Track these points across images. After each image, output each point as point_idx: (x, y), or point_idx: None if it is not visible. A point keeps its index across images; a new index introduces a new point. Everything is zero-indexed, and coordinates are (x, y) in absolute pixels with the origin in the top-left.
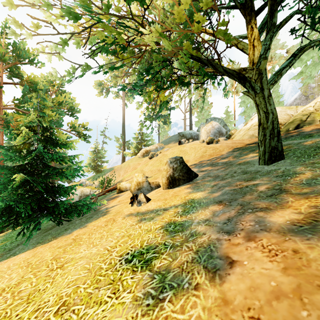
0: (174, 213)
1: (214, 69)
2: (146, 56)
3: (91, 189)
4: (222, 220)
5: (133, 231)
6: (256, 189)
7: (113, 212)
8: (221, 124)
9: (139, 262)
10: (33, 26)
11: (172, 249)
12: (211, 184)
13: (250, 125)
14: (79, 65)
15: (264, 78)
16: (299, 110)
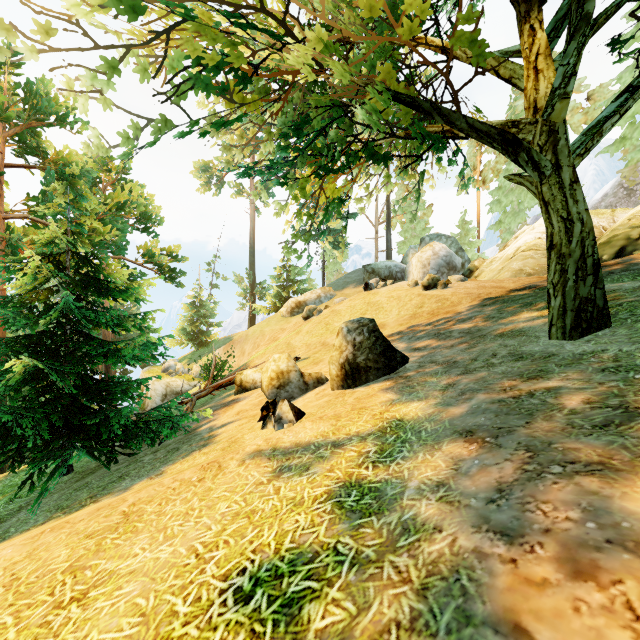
0: (359, 457)
1: (446, 124)
2: (296, 100)
3: (187, 380)
4: (481, 489)
5: (261, 502)
6: (557, 404)
7: (223, 441)
8: (452, 248)
9: (270, 605)
10: (39, 27)
11: (355, 570)
12: (440, 382)
13: (513, 249)
14: (147, 119)
15: (562, 142)
16: (618, 218)
